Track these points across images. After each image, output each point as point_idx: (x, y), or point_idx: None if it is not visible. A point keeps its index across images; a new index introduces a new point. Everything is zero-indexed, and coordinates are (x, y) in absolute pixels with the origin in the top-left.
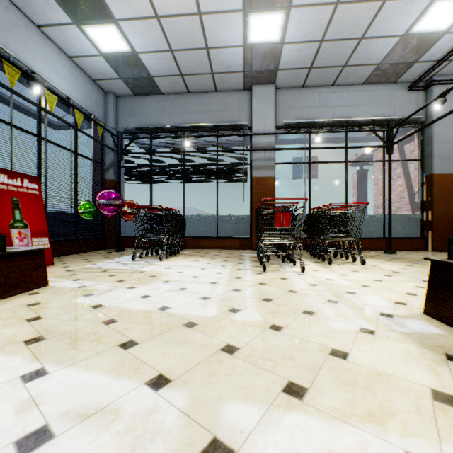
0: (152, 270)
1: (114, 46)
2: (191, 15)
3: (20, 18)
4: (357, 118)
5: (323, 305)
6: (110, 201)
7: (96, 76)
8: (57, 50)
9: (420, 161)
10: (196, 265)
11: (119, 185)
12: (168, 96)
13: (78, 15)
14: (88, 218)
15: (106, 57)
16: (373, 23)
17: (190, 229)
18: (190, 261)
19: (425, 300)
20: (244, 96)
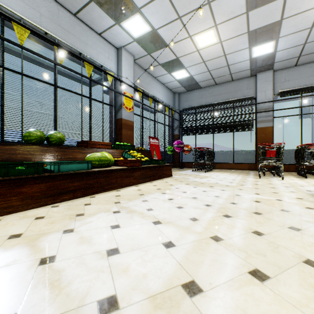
0: (204, 175)
1: (182, 76)
2: (220, 57)
3: (150, 77)
4: None
5: (281, 187)
6: (178, 145)
7: (172, 88)
8: (159, 83)
9: None
10: (223, 174)
11: (181, 137)
12: (204, 88)
13: (171, 70)
14: (170, 153)
15: (178, 80)
16: None
17: (216, 158)
18: (220, 173)
19: None
20: (251, 80)
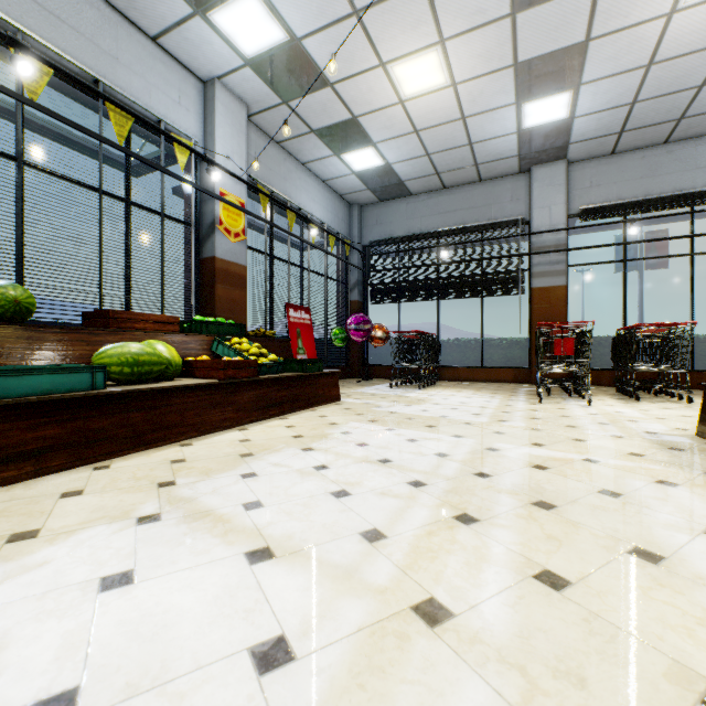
0: (416, 396)
1: (367, 164)
2: (453, 122)
3: (292, 163)
4: None
5: (590, 424)
6: (359, 326)
7: (344, 192)
8: (314, 179)
9: None
10: (460, 394)
11: (366, 307)
12: (418, 197)
13: (340, 148)
14: (339, 344)
15: (358, 174)
16: None
17: (445, 357)
18: (452, 391)
19: (697, 423)
20: (520, 181)
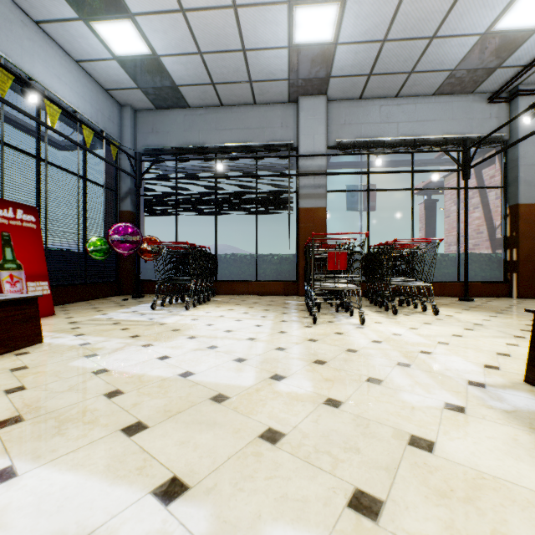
0: (175, 321)
1: (130, 47)
2: (224, 9)
3: (13, 11)
4: (426, 136)
5: (393, 370)
6: (125, 237)
7: (109, 85)
8: (61, 52)
9: (502, 188)
10: (230, 315)
11: (137, 217)
12: (196, 110)
13: (86, 9)
14: (98, 257)
15: (121, 61)
16: (447, 18)
17: (223, 271)
18: (223, 310)
19: (526, 364)
20: (289, 110)
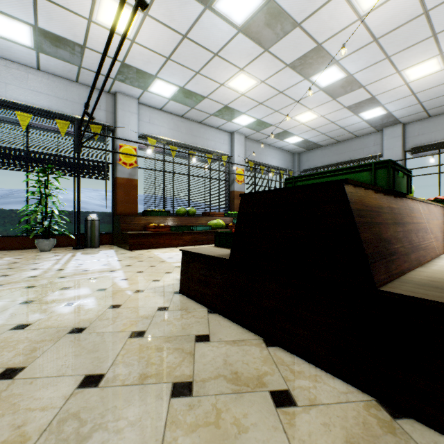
0: None
1: (296, 140)
2: (328, 124)
3: (263, 146)
4: None
5: None
6: None
7: (289, 150)
8: (274, 148)
9: None
10: None
11: None
12: (326, 147)
13: (282, 138)
14: None
15: (293, 144)
16: None
17: None
18: None
19: None
20: (378, 135)
